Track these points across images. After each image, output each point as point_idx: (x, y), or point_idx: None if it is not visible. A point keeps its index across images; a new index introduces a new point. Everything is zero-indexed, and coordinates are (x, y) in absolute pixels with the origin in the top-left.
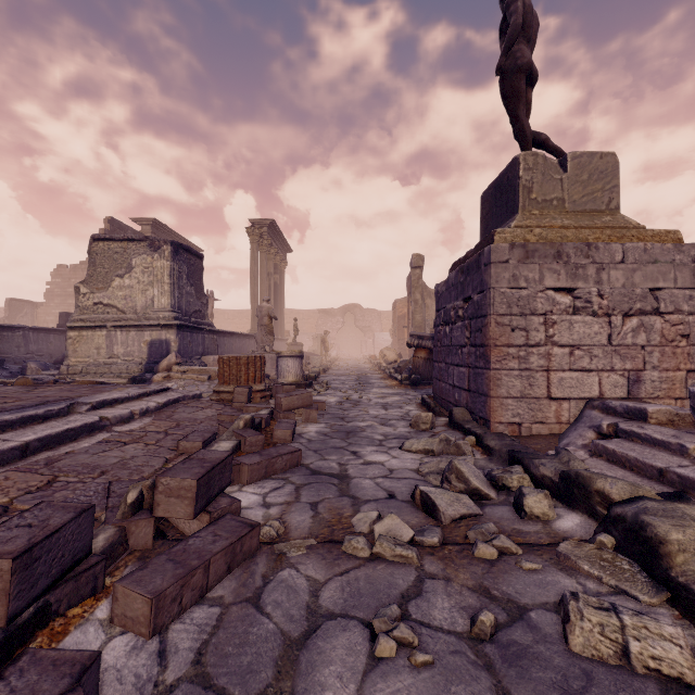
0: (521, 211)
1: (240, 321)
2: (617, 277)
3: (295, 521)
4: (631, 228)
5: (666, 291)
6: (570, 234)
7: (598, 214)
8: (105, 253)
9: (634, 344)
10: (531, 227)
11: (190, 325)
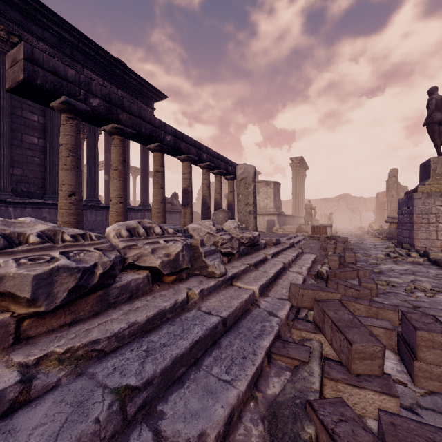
0: (431, 177)
1: None
2: None
3: (358, 255)
4: None
5: None
6: None
7: None
8: None
9: None
10: (434, 184)
11: (280, 213)
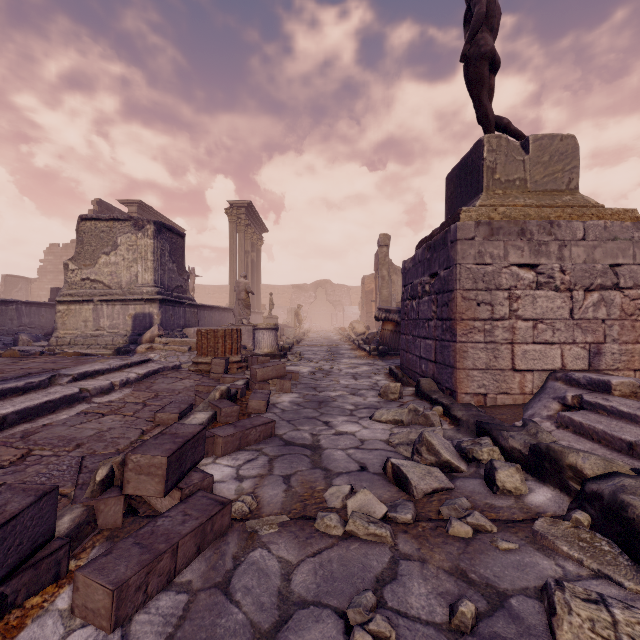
0: (485, 190)
1: (220, 296)
2: (578, 253)
3: (268, 496)
4: (590, 207)
5: (625, 267)
6: (533, 212)
7: (559, 194)
8: (92, 232)
9: (595, 318)
10: (495, 206)
11: (172, 299)
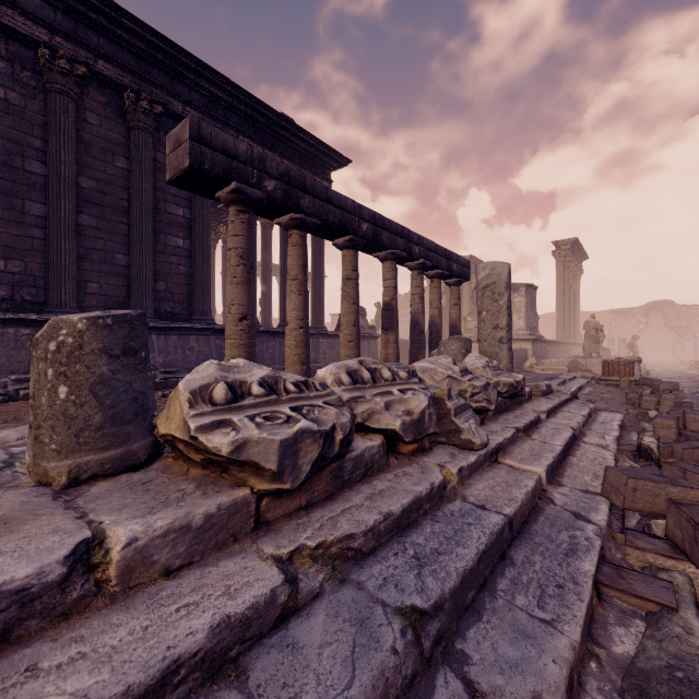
0: None
1: None
2: None
3: None
4: None
5: None
6: None
7: None
8: None
9: None
10: None
11: (537, 338)
